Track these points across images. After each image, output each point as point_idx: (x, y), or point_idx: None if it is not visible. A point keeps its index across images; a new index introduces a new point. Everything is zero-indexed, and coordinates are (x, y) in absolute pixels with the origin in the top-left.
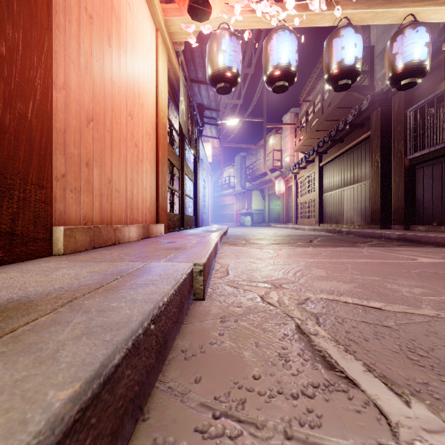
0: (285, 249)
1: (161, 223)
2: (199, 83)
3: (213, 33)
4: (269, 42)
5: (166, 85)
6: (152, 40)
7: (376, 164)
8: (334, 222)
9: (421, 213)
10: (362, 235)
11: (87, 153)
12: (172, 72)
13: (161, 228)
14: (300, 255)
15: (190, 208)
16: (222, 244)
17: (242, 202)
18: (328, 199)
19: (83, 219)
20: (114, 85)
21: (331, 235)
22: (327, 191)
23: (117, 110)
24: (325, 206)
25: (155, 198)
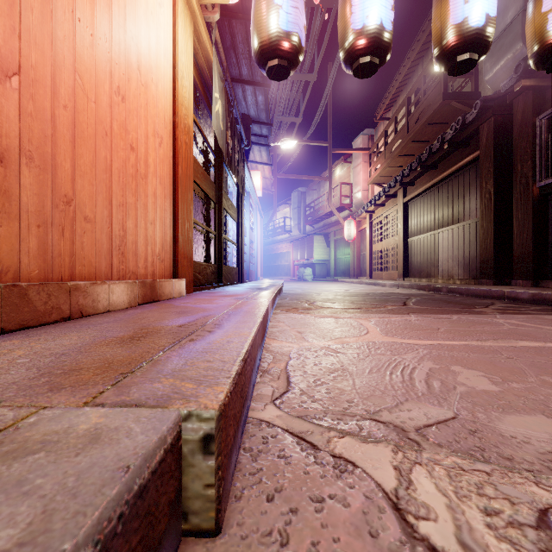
0: (375, 319)
1: (182, 277)
2: (244, 83)
3: None
4: None
5: (191, 70)
6: None
7: (488, 196)
8: (425, 276)
9: None
10: (472, 294)
11: (0, 135)
12: (202, 56)
13: (180, 285)
14: (406, 331)
15: (231, 256)
16: (275, 309)
17: (300, 250)
18: (416, 245)
19: None
20: (80, 29)
21: (425, 293)
22: (414, 235)
23: (87, 76)
24: (411, 254)
25: (171, 239)
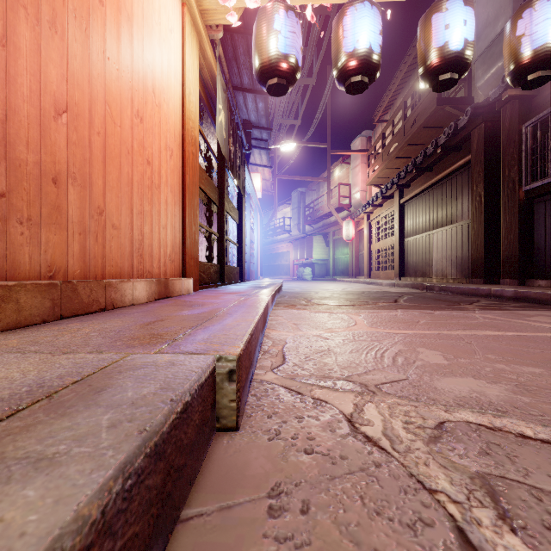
0: (364, 314)
1: (189, 276)
2: (245, 91)
3: (262, 6)
4: (341, 20)
5: (197, 85)
6: (176, 17)
7: (478, 198)
8: (420, 275)
9: (541, 263)
10: (462, 292)
11: (55, 162)
12: (207, 70)
13: (189, 283)
14: (389, 323)
15: (233, 256)
16: (274, 305)
17: (300, 250)
18: (412, 245)
19: (47, 270)
20: (109, 66)
21: (419, 292)
22: (410, 235)
23: (114, 105)
24: (407, 254)
25: (180, 241)
